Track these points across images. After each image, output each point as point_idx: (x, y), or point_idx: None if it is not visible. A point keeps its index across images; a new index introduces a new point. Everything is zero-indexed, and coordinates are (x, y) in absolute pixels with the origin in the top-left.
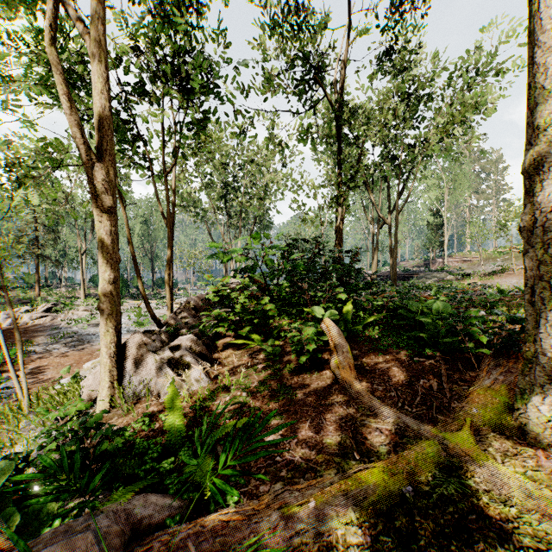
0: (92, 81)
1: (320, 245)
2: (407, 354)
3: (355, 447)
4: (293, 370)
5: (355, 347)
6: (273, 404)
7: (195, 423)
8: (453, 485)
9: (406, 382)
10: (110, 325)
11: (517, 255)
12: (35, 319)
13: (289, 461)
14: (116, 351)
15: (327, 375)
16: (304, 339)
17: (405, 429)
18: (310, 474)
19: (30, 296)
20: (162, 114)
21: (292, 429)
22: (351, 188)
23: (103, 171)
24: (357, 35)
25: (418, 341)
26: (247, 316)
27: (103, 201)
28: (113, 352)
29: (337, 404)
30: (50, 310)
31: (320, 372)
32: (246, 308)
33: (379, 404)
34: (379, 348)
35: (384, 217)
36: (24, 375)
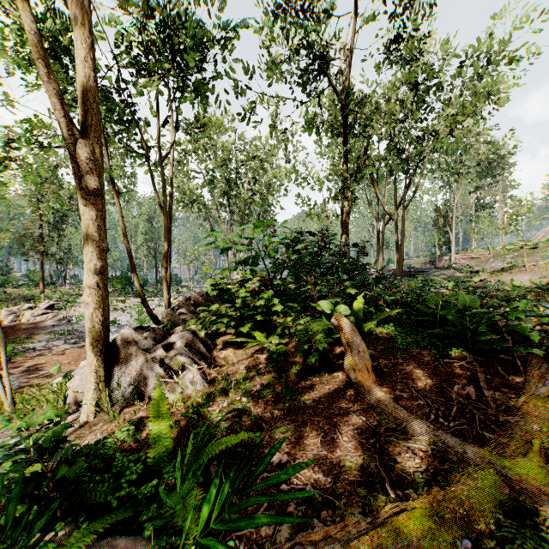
0: (76, 48)
1: (326, 237)
2: (430, 354)
3: (386, 477)
4: (300, 372)
5: (369, 345)
6: (278, 413)
7: (186, 433)
8: (530, 539)
9: (435, 388)
10: (97, 320)
11: (526, 252)
12: (37, 316)
13: (298, 490)
14: (103, 349)
15: (339, 378)
16: (313, 336)
17: (446, 451)
18: (327, 512)
19: (35, 293)
20: (157, 93)
21: (301, 446)
22: (358, 179)
23: (88, 148)
24: (363, 23)
25: (441, 339)
26: (249, 312)
27: (88, 182)
28: (100, 350)
29: (354, 414)
30: (52, 307)
31: (331, 374)
32: (247, 303)
33: (407, 416)
34: (397, 348)
35: (390, 213)
36: (7, 375)
